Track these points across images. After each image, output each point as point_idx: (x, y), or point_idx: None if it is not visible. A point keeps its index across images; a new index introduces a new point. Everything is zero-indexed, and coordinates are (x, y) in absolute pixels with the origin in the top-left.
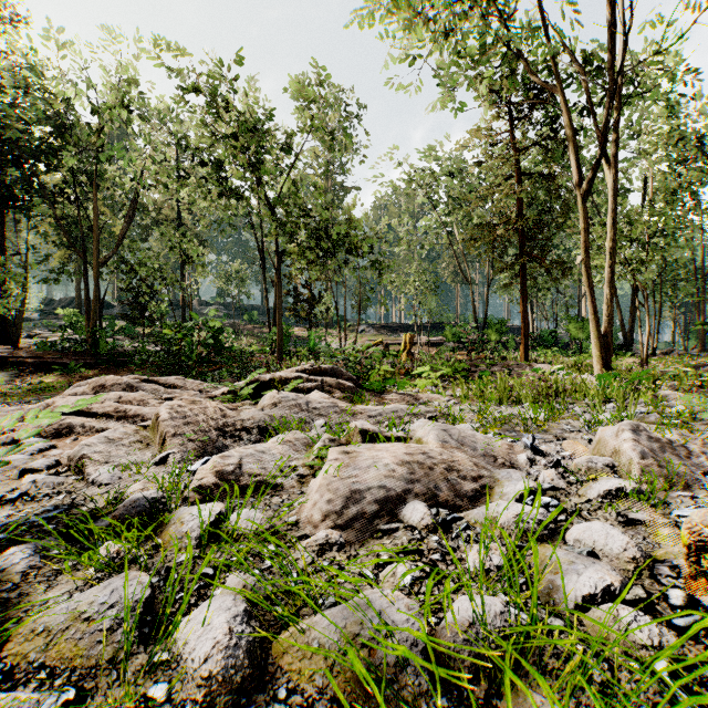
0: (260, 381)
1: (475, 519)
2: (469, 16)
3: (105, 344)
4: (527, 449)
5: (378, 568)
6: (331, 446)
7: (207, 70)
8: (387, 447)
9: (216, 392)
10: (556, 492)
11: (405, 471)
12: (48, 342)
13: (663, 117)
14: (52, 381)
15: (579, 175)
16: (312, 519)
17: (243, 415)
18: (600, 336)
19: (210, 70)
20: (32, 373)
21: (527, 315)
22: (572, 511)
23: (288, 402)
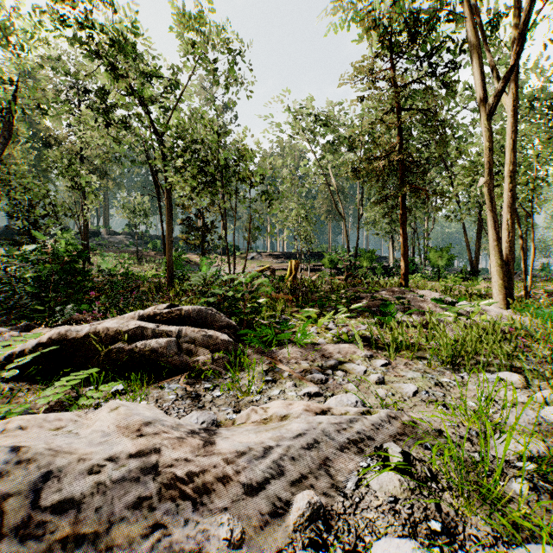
0: (69, 337)
1: None
2: None
3: None
4: None
5: None
6: None
7: None
8: None
9: None
10: None
11: None
12: None
13: None
14: None
15: (484, 89)
16: None
17: None
18: (503, 264)
19: None
20: None
21: (406, 244)
22: None
23: None
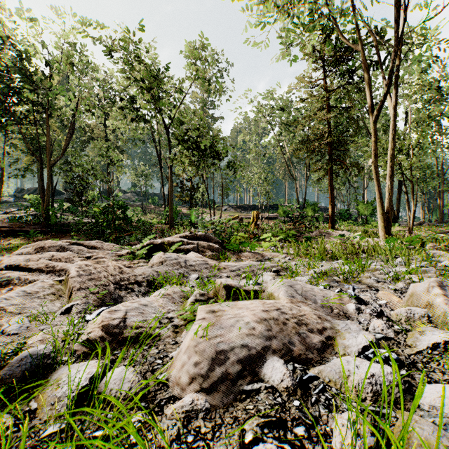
0: (154, 244)
1: (329, 377)
2: (296, 2)
3: (55, 218)
4: (352, 299)
5: (244, 448)
6: (201, 299)
7: (122, 36)
8: (247, 304)
9: (123, 251)
10: (388, 342)
11: (263, 328)
12: (16, 216)
13: (418, 73)
14: (18, 242)
15: (370, 105)
16: (180, 381)
17: (136, 271)
18: (383, 213)
19: (124, 36)
20: (5, 237)
21: (333, 199)
22: (408, 363)
23: (171, 260)
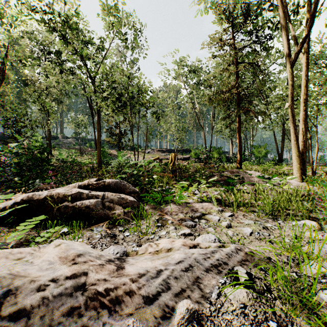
0: (34, 198)
1: None
2: None
3: None
4: None
5: None
6: None
7: None
8: None
9: None
10: None
11: None
12: None
13: None
14: None
15: (288, 49)
16: None
17: None
18: (299, 155)
19: None
20: None
21: (241, 143)
22: None
23: None
